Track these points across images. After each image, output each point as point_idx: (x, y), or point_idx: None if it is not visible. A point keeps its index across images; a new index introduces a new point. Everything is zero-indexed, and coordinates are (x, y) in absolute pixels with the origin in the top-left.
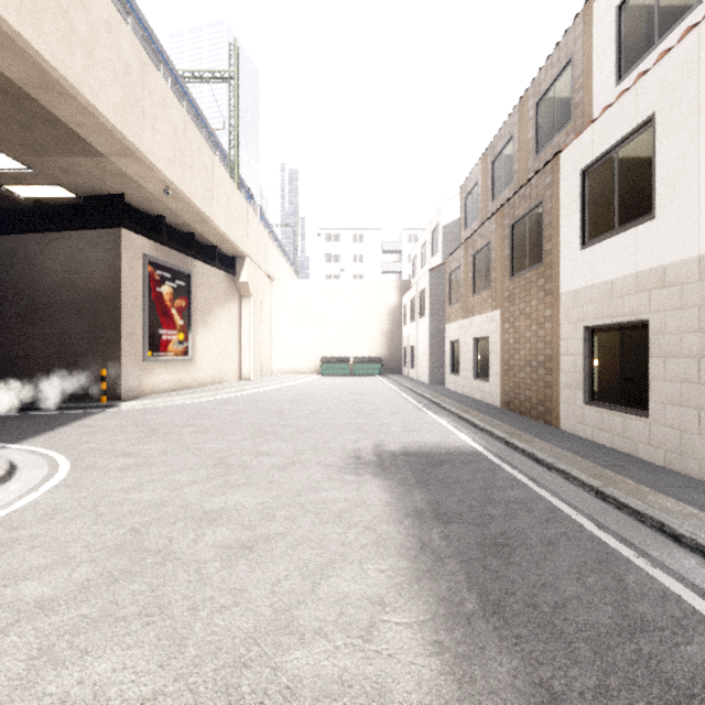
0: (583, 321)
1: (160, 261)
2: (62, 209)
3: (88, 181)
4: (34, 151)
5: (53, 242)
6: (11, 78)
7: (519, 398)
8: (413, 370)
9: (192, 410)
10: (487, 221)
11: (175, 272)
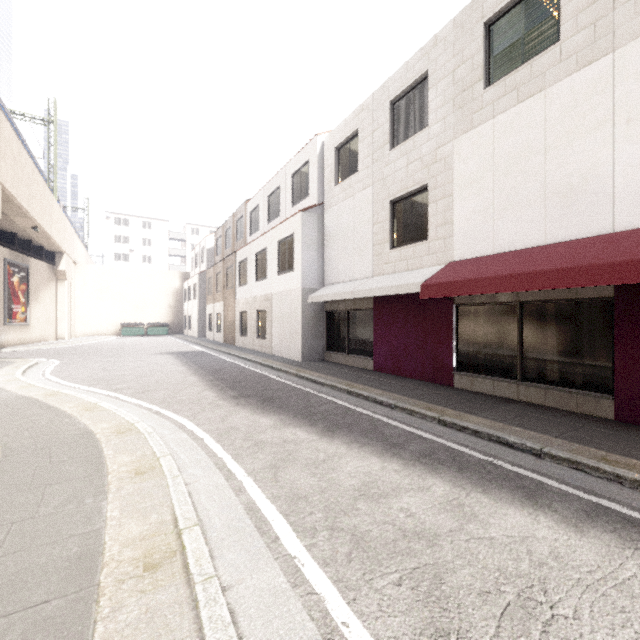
0: (239, 310)
1: (13, 262)
2: None
3: None
4: None
5: None
6: None
7: (228, 337)
8: (190, 331)
9: (58, 350)
10: (220, 262)
11: (20, 267)
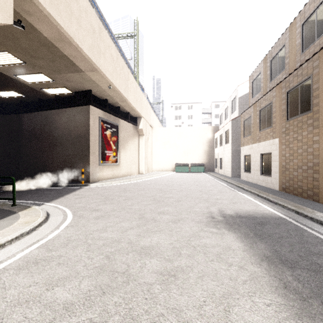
0: None
1: (105, 120)
2: (65, 98)
3: (76, 84)
4: (55, 72)
5: (62, 113)
6: (47, 37)
7: (293, 186)
8: (221, 170)
9: (121, 188)
10: (269, 92)
11: (112, 125)
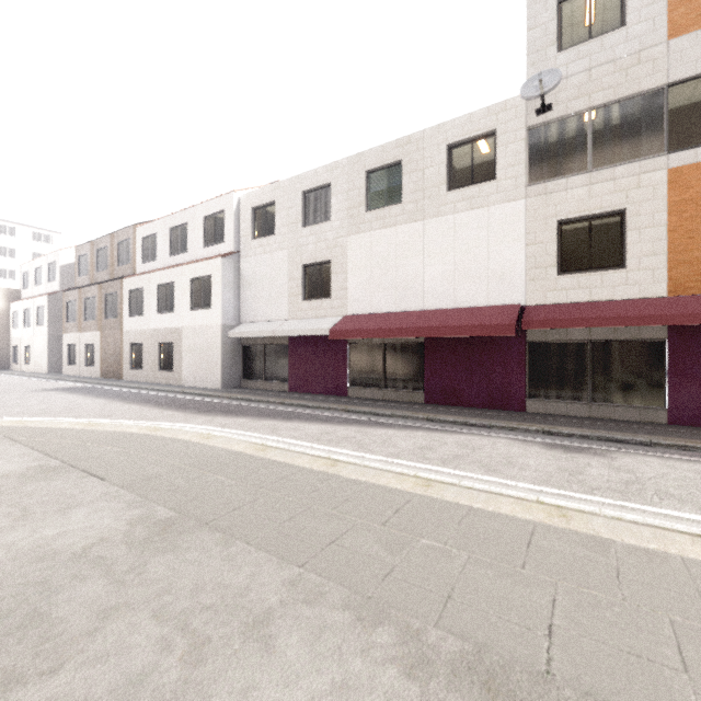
0: (129, 341)
1: None
2: None
3: None
4: None
5: None
6: None
7: (109, 372)
8: (29, 366)
9: None
10: (93, 286)
11: None
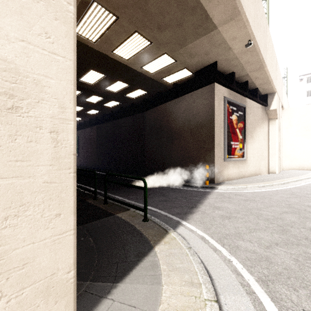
0: None
1: (231, 100)
2: (183, 85)
3: (200, 58)
4: (179, 45)
5: (180, 102)
6: None
7: None
8: None
9: (277, 201)
10: None
11: (238, 106)
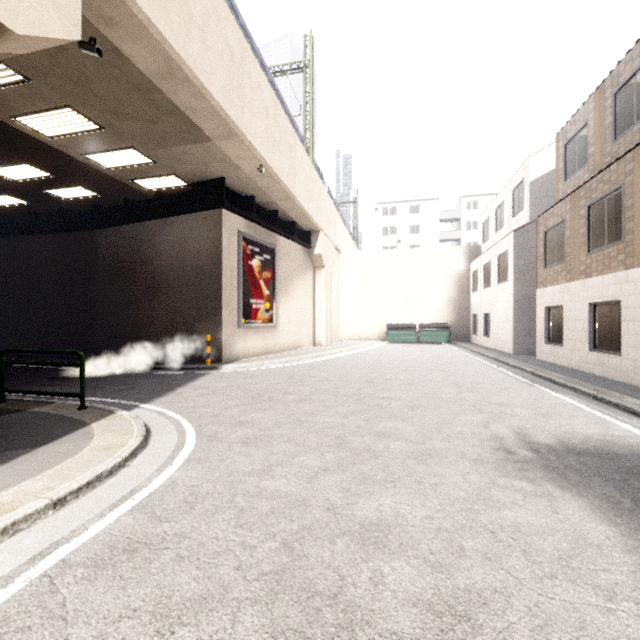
0: None
1: (251, 237)
2: (175, 197)
3: (196, 168)
4: (157, 144)
5: (169, 226)
6: (143, 71)
7: None
8: (488, 338)
9: (284, 375)
10: (616, 162)
11: (263, 247)
